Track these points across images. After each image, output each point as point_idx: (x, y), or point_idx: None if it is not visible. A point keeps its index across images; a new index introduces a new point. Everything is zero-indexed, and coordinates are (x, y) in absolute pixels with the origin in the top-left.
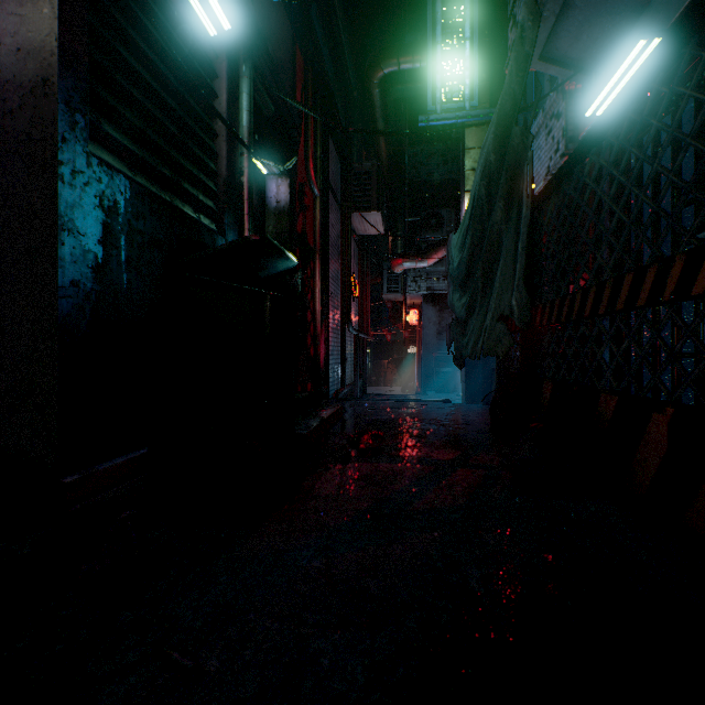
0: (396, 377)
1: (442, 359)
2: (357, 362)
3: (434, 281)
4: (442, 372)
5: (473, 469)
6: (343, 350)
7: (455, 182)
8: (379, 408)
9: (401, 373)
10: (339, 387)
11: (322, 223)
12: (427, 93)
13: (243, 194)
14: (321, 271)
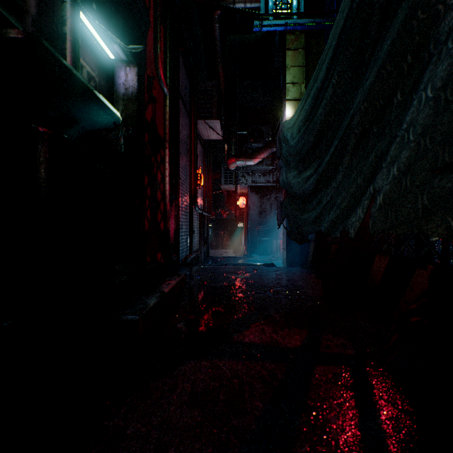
0: (229, 243)
1: (262, 231)
2: (202, 234)
3: (257, 176)
4: (262, 240)
5: (332, 367)
6: (190, 225)
7: (271, 108)
8: (219, 273)
9: (233, 240)
10: (188, 253)
11: (171, 119)
12: (261, 2)
13: (66, 46)
14: (170, 159)
